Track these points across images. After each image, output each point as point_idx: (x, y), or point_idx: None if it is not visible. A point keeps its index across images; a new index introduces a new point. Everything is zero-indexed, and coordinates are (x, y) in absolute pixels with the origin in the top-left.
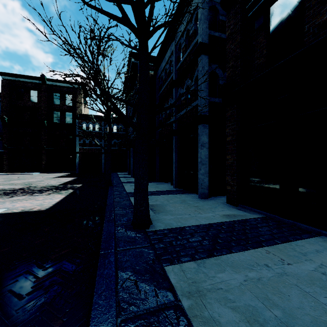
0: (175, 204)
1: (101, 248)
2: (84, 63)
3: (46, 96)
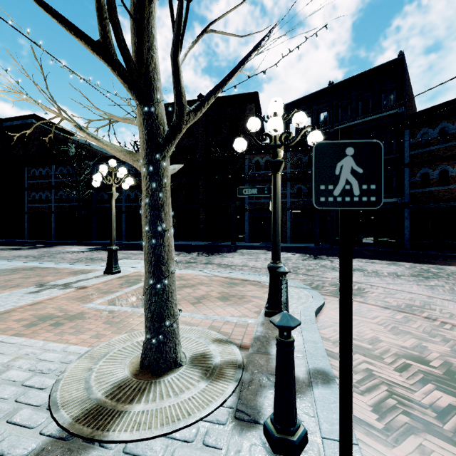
0: None
1: None
2: None
3: None
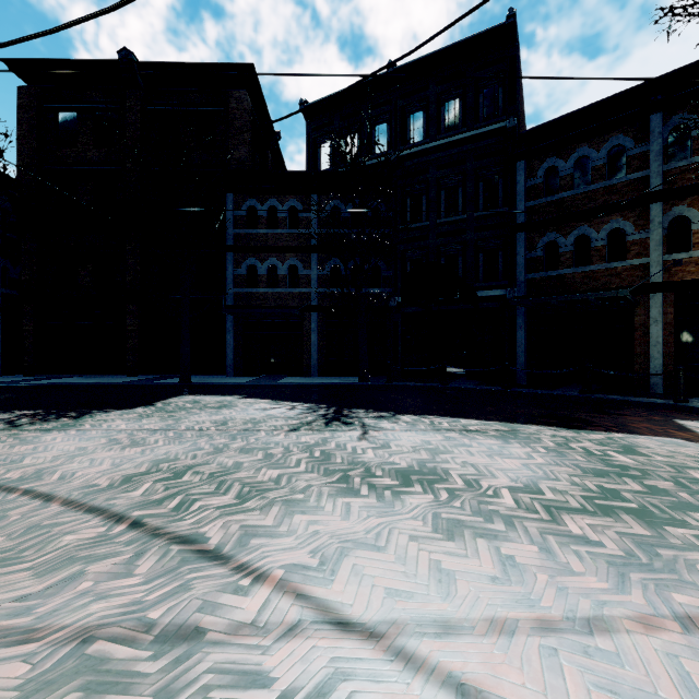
0: None
1: None
2: None
3: None
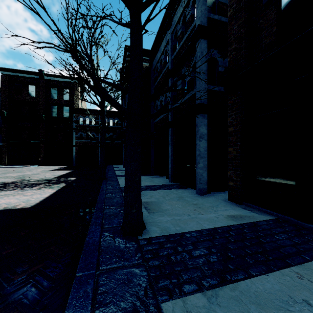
0: (172, 201)
1: (79, 266)
2: (57, 27)
3: (44, 91)
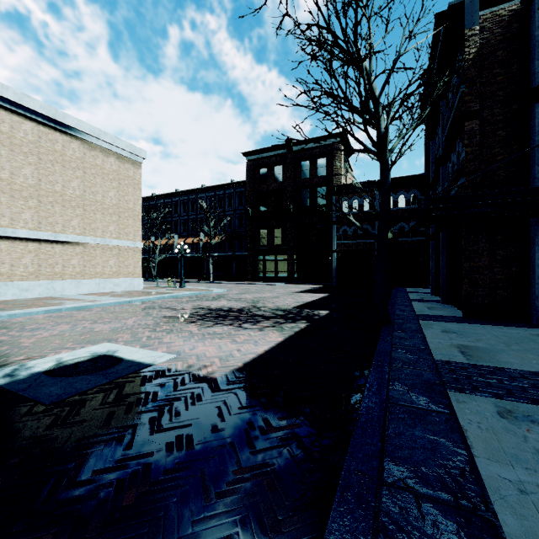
0: None
1: None
2: None
3: (292, 170)
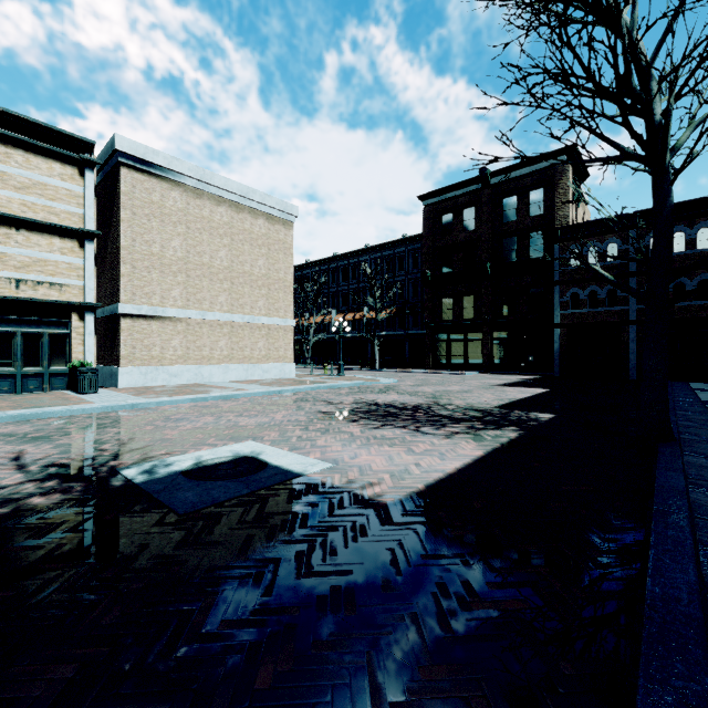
0: None
1: None
2: None
3: (489, 212)
